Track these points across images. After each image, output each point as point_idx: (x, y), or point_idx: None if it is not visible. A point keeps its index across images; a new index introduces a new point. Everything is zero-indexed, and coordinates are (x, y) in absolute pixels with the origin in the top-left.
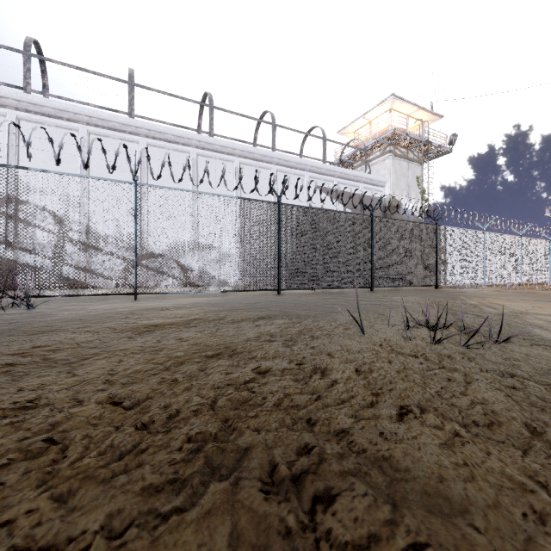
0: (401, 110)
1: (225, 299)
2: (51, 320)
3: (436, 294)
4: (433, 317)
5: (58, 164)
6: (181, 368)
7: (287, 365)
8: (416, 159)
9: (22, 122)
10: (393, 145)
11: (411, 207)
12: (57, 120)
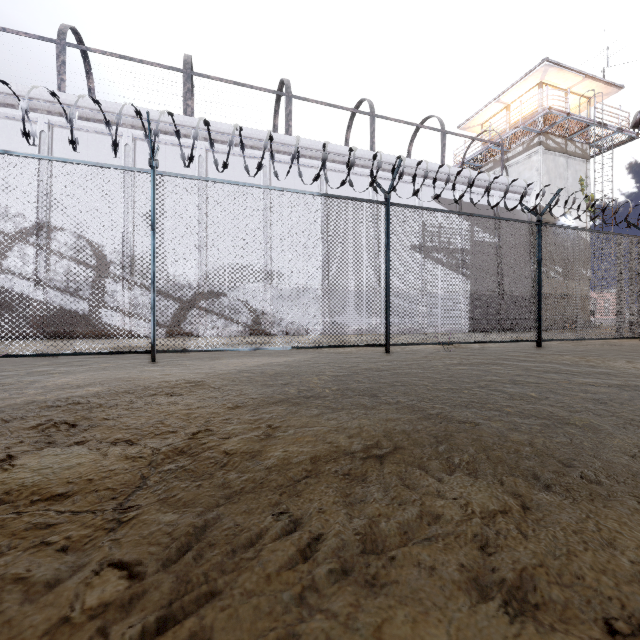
0: (557, 83)
1: (298, 361)
2: None
3: None
4: None
5: (28, 142)
6: None
7: None
8: (578, 153)
9: (56, 129)
10: (543, 135)
11: (571, 221)
12: (96, 125)
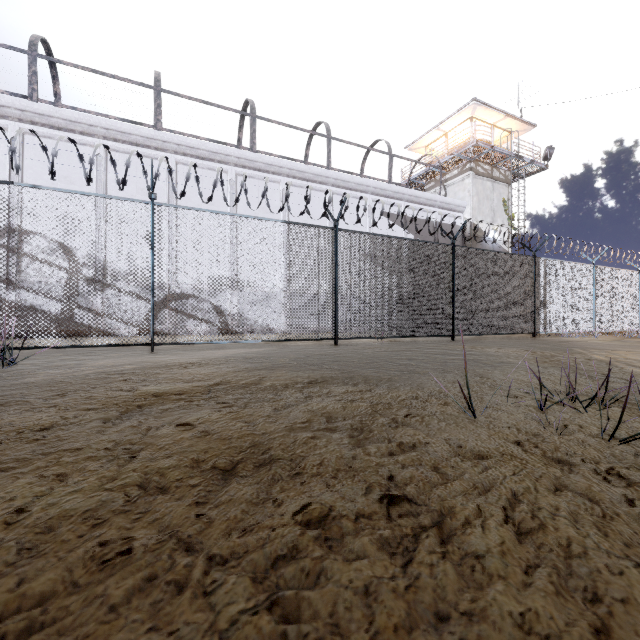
0: (484, 118)
1: (268, 351)
2: (18, 385)
3: (538, 344)
4: (563, 382)
5: (52, 178)
6: (156, 506)
7: (362, 501)
8: (502, 178)
9: (27, 136)
10: (474, 162)
11: (496, 236)
12: (68, 134)
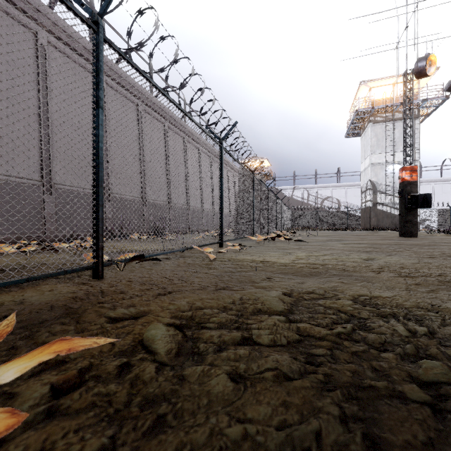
0: None
1: None
2: None
3: None
4: None
5: None
6: None
7: None
8: None
9: None
10: None
11: None
12: None
